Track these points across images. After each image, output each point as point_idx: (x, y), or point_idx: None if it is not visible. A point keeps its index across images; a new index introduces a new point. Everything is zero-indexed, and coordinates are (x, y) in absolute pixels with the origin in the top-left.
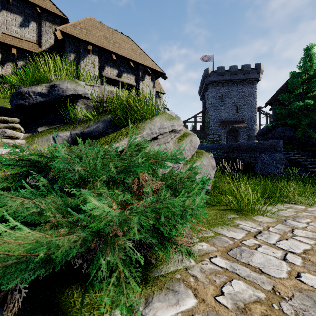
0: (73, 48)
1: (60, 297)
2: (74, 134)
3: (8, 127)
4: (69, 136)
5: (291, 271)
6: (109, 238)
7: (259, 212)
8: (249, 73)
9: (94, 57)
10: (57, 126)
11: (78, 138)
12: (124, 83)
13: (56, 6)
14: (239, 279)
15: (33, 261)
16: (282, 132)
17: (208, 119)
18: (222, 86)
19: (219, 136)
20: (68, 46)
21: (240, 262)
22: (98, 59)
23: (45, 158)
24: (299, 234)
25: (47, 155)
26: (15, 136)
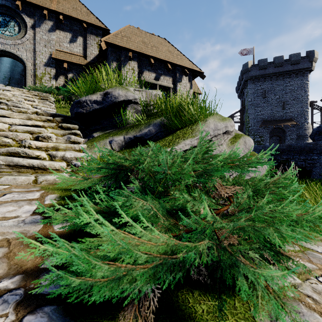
0: (115, 57)
1: (177, 300)
2: (127, 138)
3: (71, 133)
4: (123, 140)
5: None
6: (227, 246)
7: None
8: (299, 63)
9: (134, 62)
10: (110, 131)
11: (149, 142)
12: (162, 86)
13: (98, 19)
14: None
15: (171, 263)
16: None
17: (247, 118)
18: (265, 81)
19: (261, 136)
20: (111, 55)
21: None
22: (137, 64)
23: (133, 161)
24: None
25: (128, 159)
26: (77, 141)
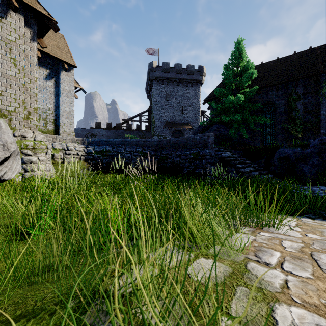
0: None
1: None
2: None
3: None
4: None
5: None
6: None
7: None
8: (193, 75)
9: None
10: None
11: None
12: None
13: None
14: None
15: None
16: (217, 130)
17: (153, 118)
18: (168, 84)
19: (164, 137)
20: None
21: None
22: None
23: None
24: None
25: None
26: None
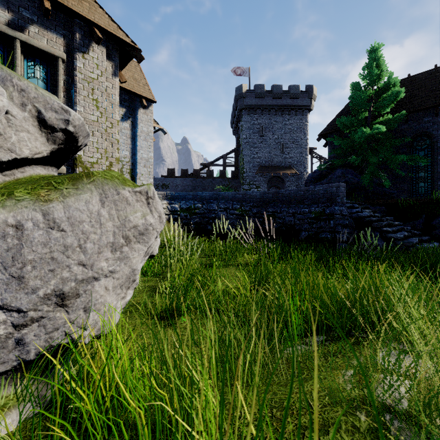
0: None
1: None
2: None
3: None
4: None
5: None
6: None
7: None
8: (298, 98)
9: None
10: None
11: None
12: (32, 46)
13: None
14: None
15: None
16: (342, 176)
17: (242, 161)
18: (262, 114)
19: (257, 186)
20: None
21: None
22: None
23: None
24: None
25: None
26: None
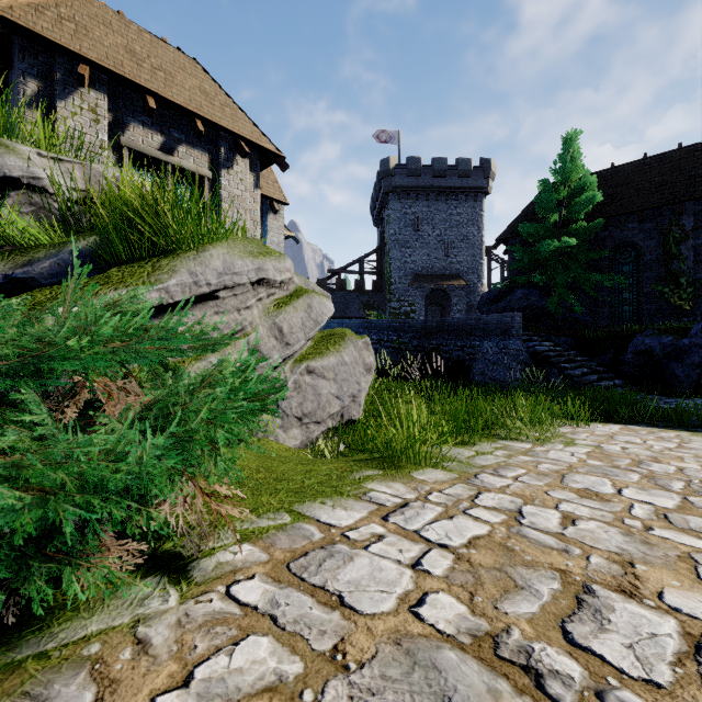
0: (34, 65)
1: None
2: None
3: None
4: None
5: (410, 592)
6: None
7: (430, 461)
8: (469, 177)
9: (97, 95)
10: None
11: None
12: (181, 169)
13: None
14: (268, 631)
15: None
16: (524, 299)
17: (389, 267)
18: (418, 199)
19: (411, 303)
20: (20, 57)
21: (303, 586)
22: (109, 101)
23: None
24: (486, 502)
25: None
26: None
